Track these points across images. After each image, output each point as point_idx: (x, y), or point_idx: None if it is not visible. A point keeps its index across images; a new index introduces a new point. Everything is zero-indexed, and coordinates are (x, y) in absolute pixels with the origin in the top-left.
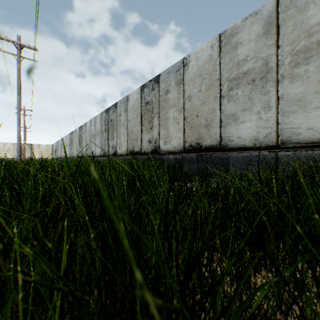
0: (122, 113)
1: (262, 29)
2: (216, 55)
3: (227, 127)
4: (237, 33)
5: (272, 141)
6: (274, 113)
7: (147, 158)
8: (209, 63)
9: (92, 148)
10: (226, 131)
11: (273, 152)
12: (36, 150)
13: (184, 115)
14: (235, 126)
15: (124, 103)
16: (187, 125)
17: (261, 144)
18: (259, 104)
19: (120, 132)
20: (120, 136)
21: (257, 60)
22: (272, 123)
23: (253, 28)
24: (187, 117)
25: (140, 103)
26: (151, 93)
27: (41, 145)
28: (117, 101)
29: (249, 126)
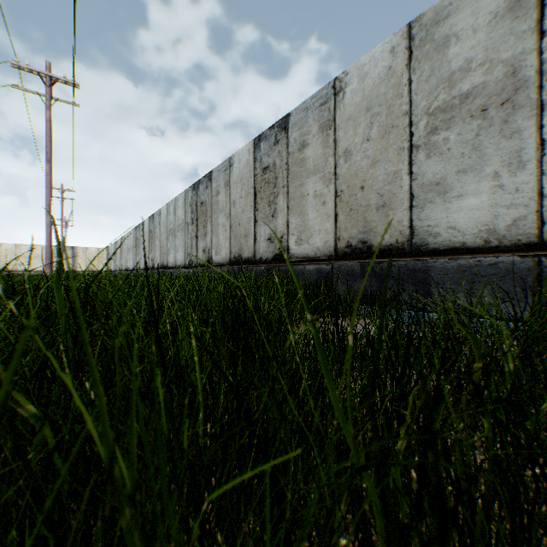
0: (221, 189)
1: (504, 1)
2: (402, 65)
3: (425, 207)
4: (448, 17)
5: (528, 234)
6: (532, 175)
7: (266, 271)
8: (387, 83)
9: (170, 253)
10: (423, 216)
11: (531, 256)
12: (81, 257)
13: (336, 188)
14: (442, 206)
15: (225, 172)
16: (341, 206)
17: (501, 241)
18: (498, 157)
19: (218, 224)
20: (218, 230)
21: (492, 66)
22: (527, 195)
23: (484, 2)
24: (342, 191)
25: (253, 169)
26: (272, 151)
27: (89, 249)
28: (213, 169)
29: (475, 204)
